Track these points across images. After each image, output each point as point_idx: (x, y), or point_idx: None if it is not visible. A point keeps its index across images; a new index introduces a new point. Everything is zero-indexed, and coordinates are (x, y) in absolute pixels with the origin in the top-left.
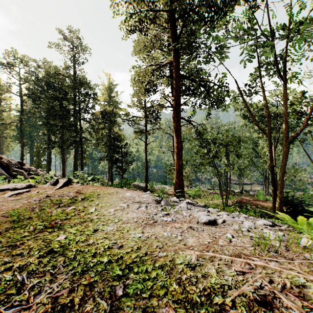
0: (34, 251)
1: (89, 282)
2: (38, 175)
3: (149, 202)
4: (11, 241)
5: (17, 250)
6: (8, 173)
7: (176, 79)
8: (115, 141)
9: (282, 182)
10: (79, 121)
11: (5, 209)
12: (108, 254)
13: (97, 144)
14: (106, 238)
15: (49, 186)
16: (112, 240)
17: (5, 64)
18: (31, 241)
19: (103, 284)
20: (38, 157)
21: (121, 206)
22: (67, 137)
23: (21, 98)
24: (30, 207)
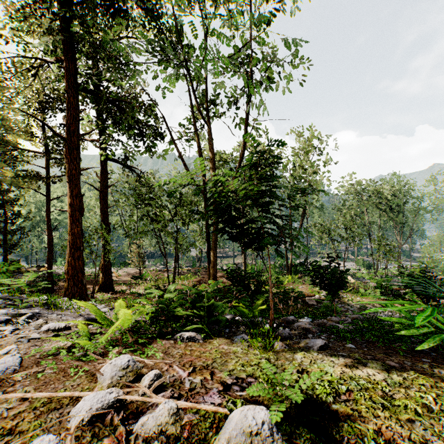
0: None
1: None
2: None
3: None
4: None
5: None
6: None
7: (69, 91)
8: None
9: (215, 252)
10: None
11: None
12: None
13: None
14: None
15: None
16: None
17: None
18: None
19: None
20: None
21: None
22: None
23: None
24: None
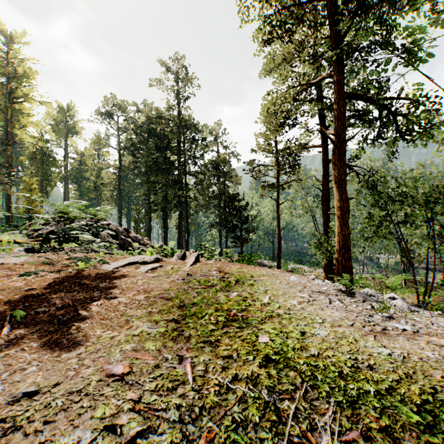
0: (243, 354)
1: (380, 426)
2: (145, 245)
3: (335, 293)
4: (200, 335)
5: (221, 349)
6: (116, 242)
7: (339, 102)
8: (232, 200)
9: None
10: (184, 175)
11: (154, 288)
12: (364, 378)
13: (207, 205)
14: (331, 348)
15: (177, 261)
16: (344, 354)
17: (103, 113)
18: (225, 338)
19: (410, 435)
20: (137, 223)
21: (301, 297)
22: (171, 197)
23: (119, 152)
24: (180, 288)
